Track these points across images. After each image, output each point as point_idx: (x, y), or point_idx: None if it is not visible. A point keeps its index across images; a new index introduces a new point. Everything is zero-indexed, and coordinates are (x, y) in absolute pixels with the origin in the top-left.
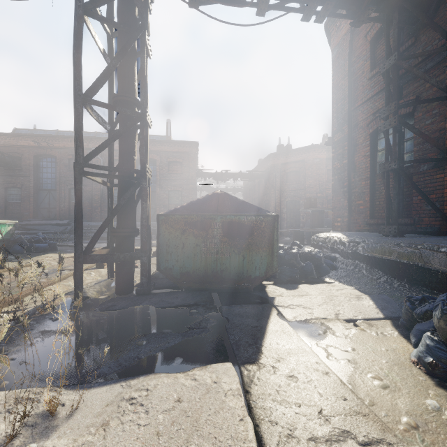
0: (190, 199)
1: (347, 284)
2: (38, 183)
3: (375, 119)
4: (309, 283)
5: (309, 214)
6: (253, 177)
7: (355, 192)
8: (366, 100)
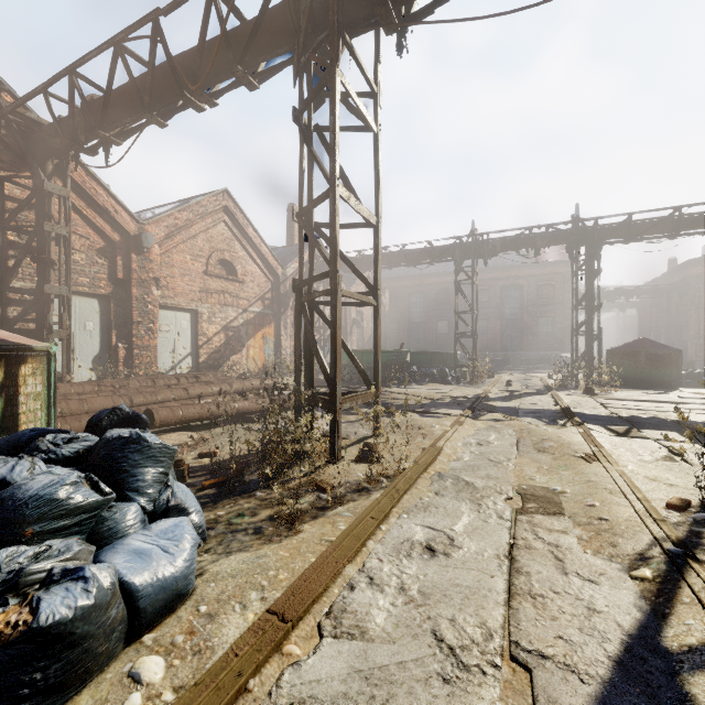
0: (565, 326)
1: None
2: (409, 317)
3: None
4: None
5: None
6: (659, 293)
7: None
8: None
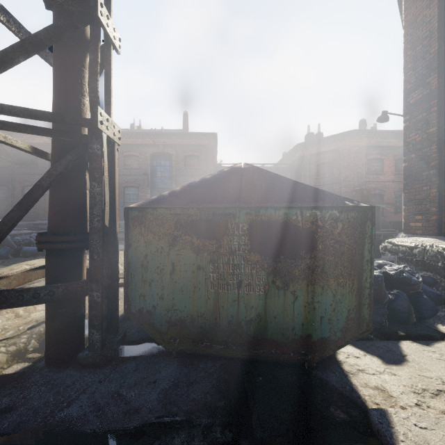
0: None
1: None
2: None
3: None
4: (415, 337)
5: None
6: (278, 171)
7: None
8: None
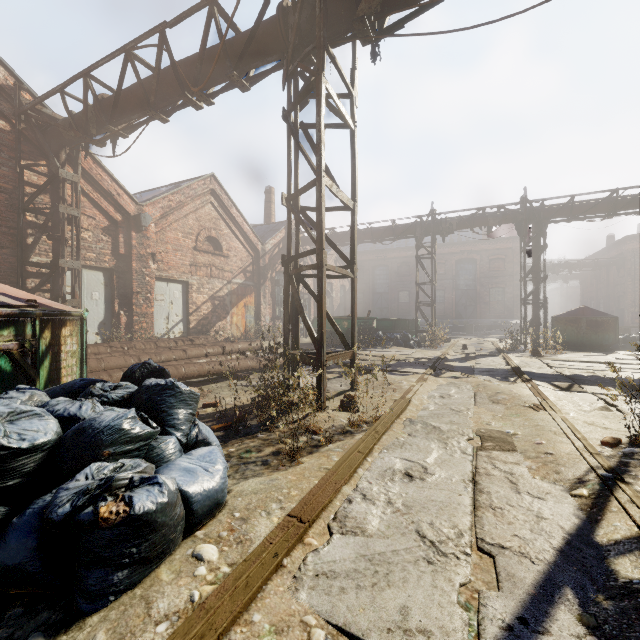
0: (514, 295)
1: None
2: (373, 288)
3: None
4: None
5: None
6: (599, 266)
7: None
8: None
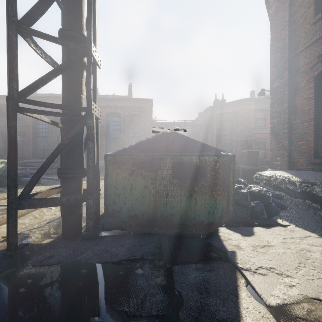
0: None
1: (307, 229)
2: (36, 132)
3: (321, 61)
4: (263, 225)
5: (240, 154)
6: (195, 125)
7: (296, 133)
8: (309, 45)
